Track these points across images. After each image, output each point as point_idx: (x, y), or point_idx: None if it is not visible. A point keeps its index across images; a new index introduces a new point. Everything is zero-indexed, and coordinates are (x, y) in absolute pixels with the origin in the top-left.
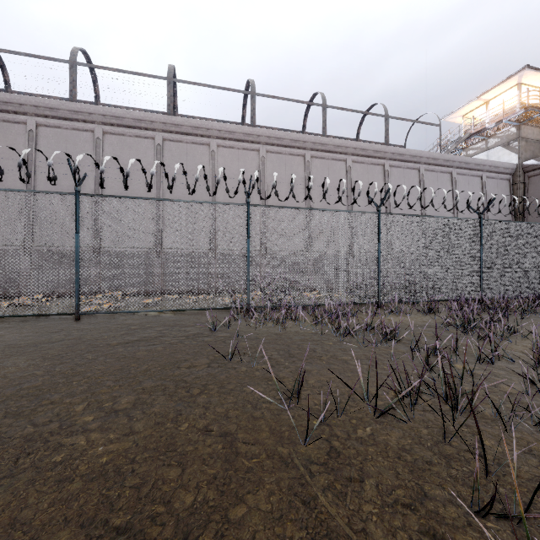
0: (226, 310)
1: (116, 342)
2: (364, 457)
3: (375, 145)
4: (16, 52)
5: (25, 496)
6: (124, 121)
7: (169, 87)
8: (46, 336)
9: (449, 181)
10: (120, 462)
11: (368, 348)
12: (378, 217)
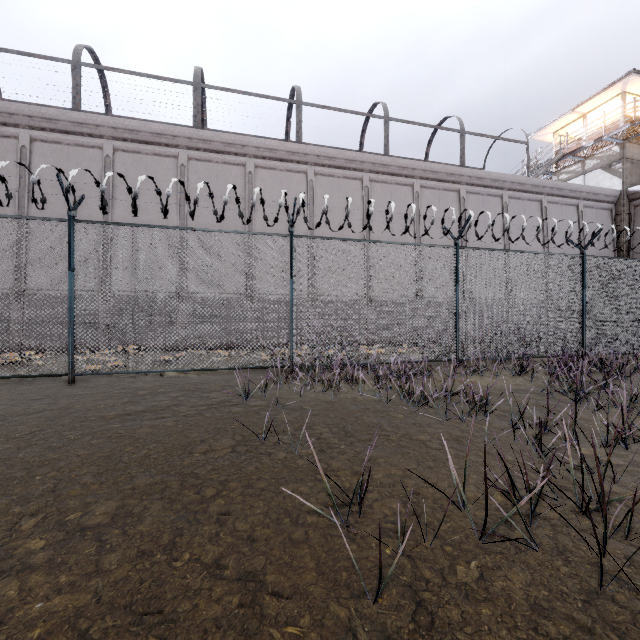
0: (264, 370)
1: (114, 414)
2: (475, 629)
3: (449, 167)
4: (5, 50)
5: None
6: (140, 136)
7: (195, 94)
8: (24, 405)
9: (538, 211)
10: (61, 639)
11: (451, 423)
12: (456, 252)
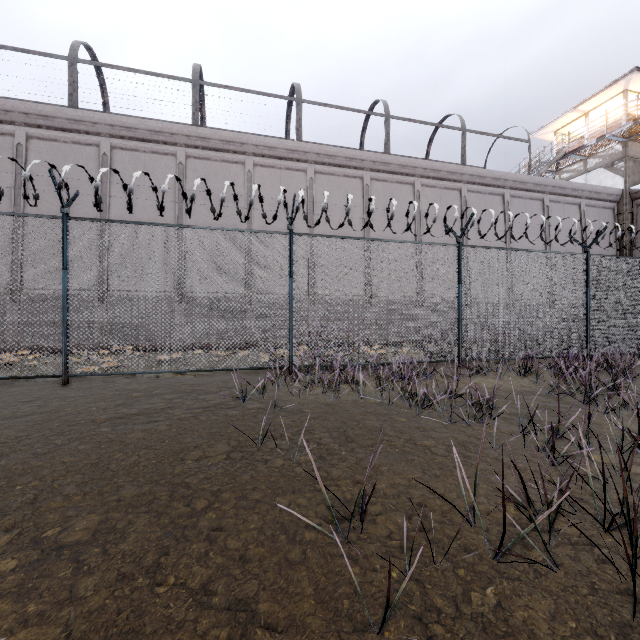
0: (263, 371)
1: (105, 418)
2: None
3: (450, 165)
4: (1, 46)
5: None
6: (137, 133)
7: (193, 91)
8: (13, 407)
9: (540, 210)
10: None
11: (457, 427)
12: (458, 250)
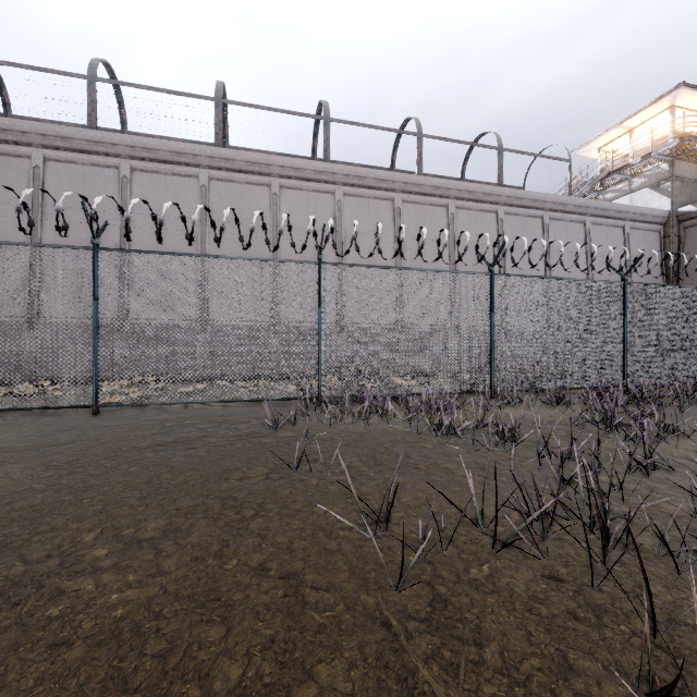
0: (291, 402)
1: (145, 445)
2: (481, 610)
3: (486, 186)
4: (17, 64)
5: (3, 669)
6: (158, 155)
7: (217, 110)
8: (53, 436)
9: (581, 233)
10: (140, 617)
11: (479, 453)
12: (490, 279)
